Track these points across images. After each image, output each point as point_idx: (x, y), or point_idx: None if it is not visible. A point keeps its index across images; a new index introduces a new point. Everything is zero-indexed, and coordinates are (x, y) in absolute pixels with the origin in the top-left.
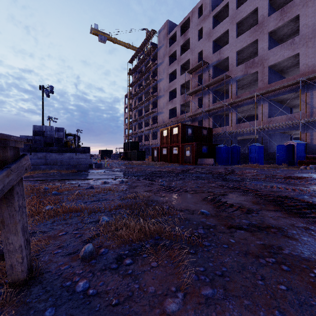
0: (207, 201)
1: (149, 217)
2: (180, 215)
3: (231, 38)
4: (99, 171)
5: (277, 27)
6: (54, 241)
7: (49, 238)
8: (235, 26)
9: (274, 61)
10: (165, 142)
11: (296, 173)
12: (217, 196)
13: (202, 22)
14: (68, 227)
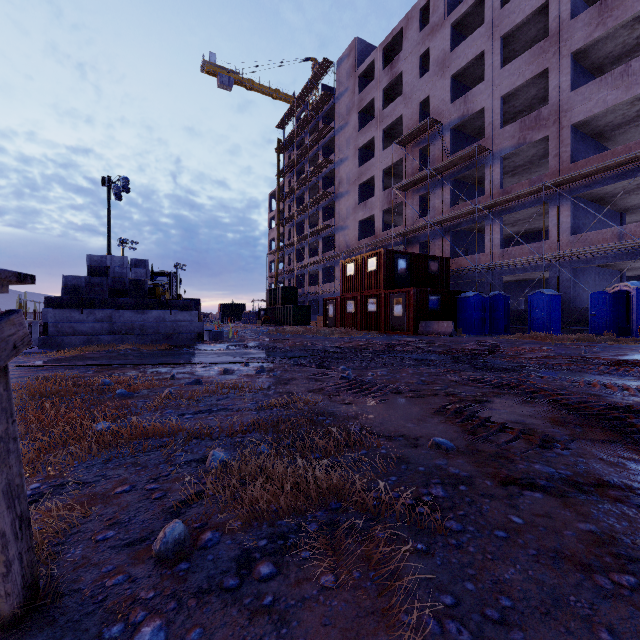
0: (446, 415)
1: (318, 454)
2: (388, 448)
3: (491, 69)
4: (218, 346)
5: (590, 42)
6: (101, 508)
7: (92, 500)
8: (499, 43)
9: (585, 115)
10: (350, 289)
11: (638, 353)
12: (469, 405)
13: (428, 39)
14: (137, 473)
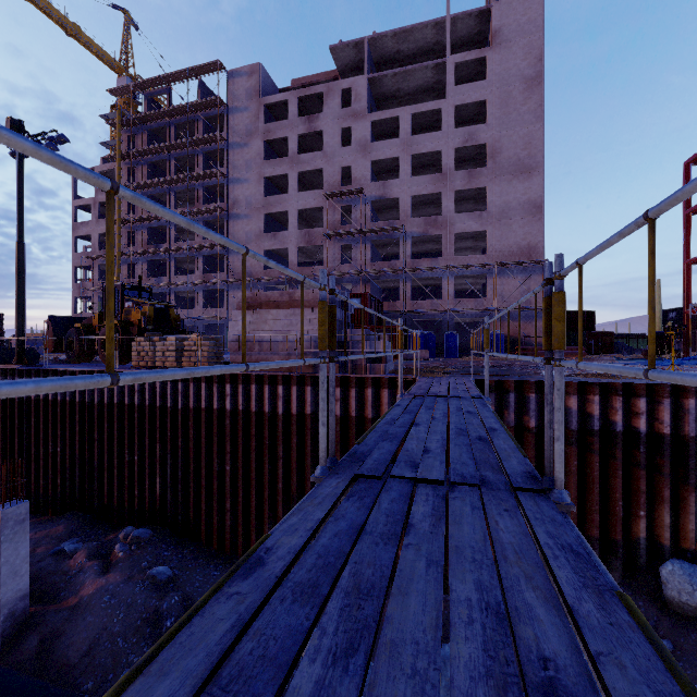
0: None
1: None
2: None
3: (404, 173)
4: None
5: (464, 190)
6: None
7: None
8: (411, 159)
9: (462, 231)
10: None
11: None
12: None
13: (351, 120)
14: None
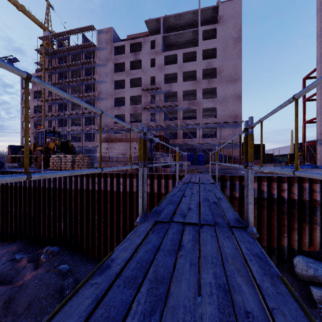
0: None
1: None
2: None
3: (179, 80)
4: None
5: (206, 88)
6: None
7: None
8: (182, 73)
9: (205, 107)
10: None
11: None
12: None
13: (155, 55)
14: None
